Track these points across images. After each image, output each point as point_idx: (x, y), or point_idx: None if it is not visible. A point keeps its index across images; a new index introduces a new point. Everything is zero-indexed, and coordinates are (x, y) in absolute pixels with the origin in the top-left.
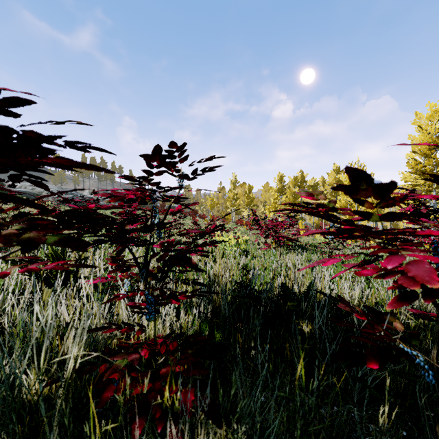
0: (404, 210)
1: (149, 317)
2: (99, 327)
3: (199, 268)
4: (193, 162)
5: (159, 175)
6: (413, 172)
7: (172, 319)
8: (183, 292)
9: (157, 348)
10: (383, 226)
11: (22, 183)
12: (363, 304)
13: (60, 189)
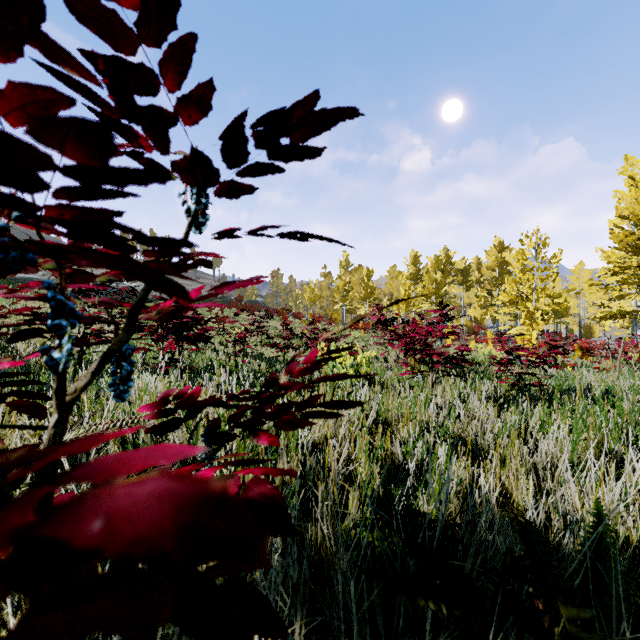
0: None
1: None
2: None
3: None
4: None
5: None
6: (622, 248)
7: None
8: None
9: None
10: (568, 330)
11: None
12: None
13: None
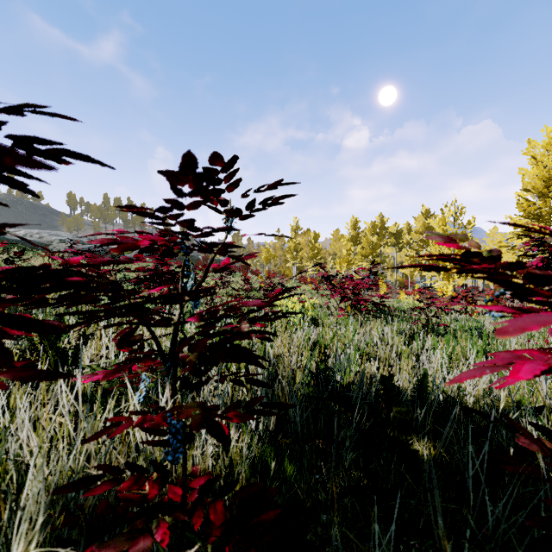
0: (529, 264)
1: (174, 458)
2: (81, 480)
3: (258, 355)
4: (249, 190)
5: (194, 208)
6: (526, 216)
7: (215, 442)
8: (233, 406)
9: (186, 518)
10: (485, 285)
11: (27, 230)
12: (498, 404)
13: (75, 238)
